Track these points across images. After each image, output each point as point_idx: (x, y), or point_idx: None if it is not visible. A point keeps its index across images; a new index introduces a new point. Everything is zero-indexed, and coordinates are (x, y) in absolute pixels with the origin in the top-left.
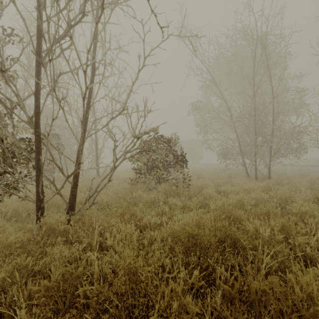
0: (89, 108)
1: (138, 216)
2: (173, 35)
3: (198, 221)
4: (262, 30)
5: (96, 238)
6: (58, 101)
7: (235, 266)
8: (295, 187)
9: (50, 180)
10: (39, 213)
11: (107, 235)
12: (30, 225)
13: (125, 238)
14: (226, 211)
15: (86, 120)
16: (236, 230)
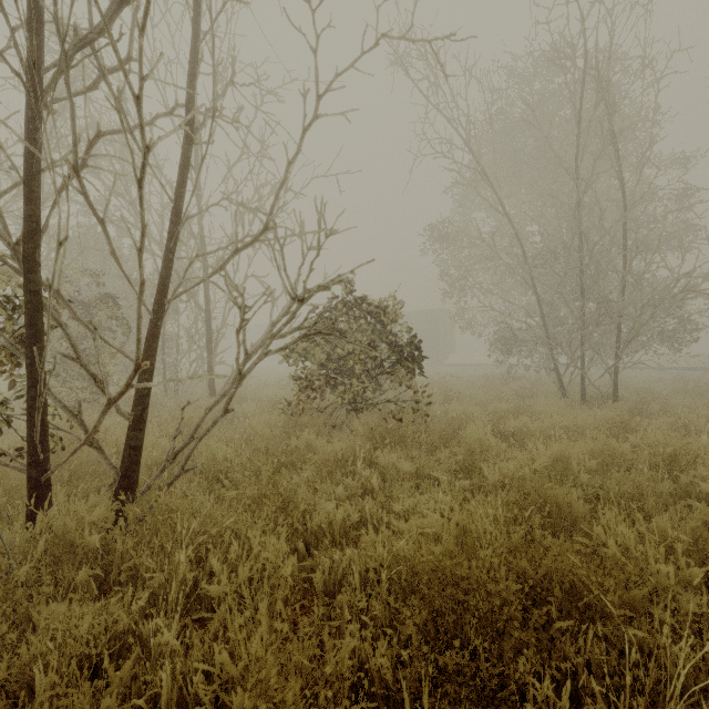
0: (178, 226)
1: (300, 508)
2: (392, 38)
3: (463, 524)
4: (600, 49)
5: (185, 571)
6: (87, 201)
7: (581, 671)
8: (681, 422)
9: (69, 410)
10: (34, 498)
11: (215, 561)
12: (6, 534)
13: (263, 573)
14: (529, 488)
15: (170, 255)
16: (576, 560)
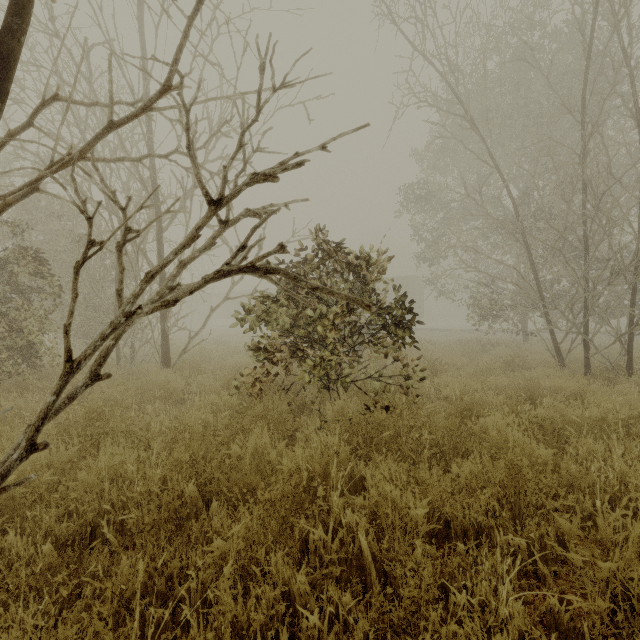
0: (1, 80)
1: None
2: None
3: None
4: None
5: None
6: None
7: None
8: None
9: None
10: None
11: None
12: None
13: None
14: None
15: None
16: None
